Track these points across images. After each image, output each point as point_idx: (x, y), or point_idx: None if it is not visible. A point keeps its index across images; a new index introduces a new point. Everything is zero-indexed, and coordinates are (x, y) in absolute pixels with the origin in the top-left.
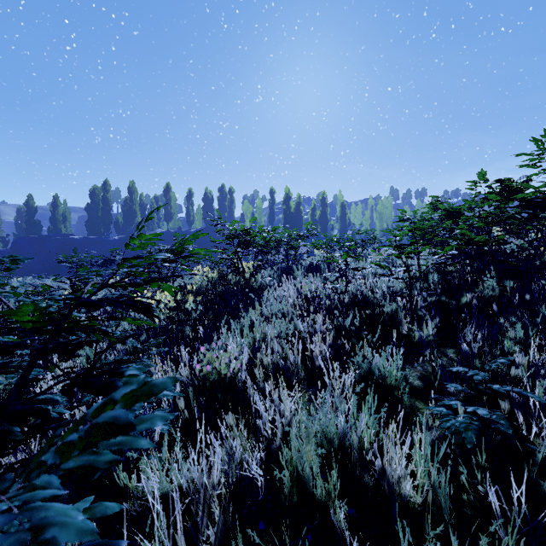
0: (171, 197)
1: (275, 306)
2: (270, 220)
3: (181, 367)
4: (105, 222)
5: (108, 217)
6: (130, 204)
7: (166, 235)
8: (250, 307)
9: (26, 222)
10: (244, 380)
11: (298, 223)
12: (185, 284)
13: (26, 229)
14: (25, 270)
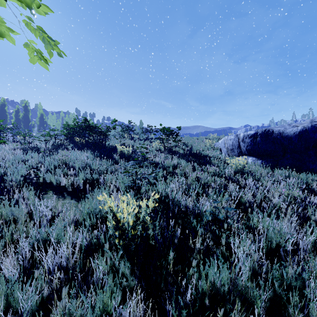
0: None
1: (2, 148)
2: None
3: None
4: None
5: None
6: None
7: None
8: None
9: None
10: None
11: (2, 119)
12: None
13: None
14: None
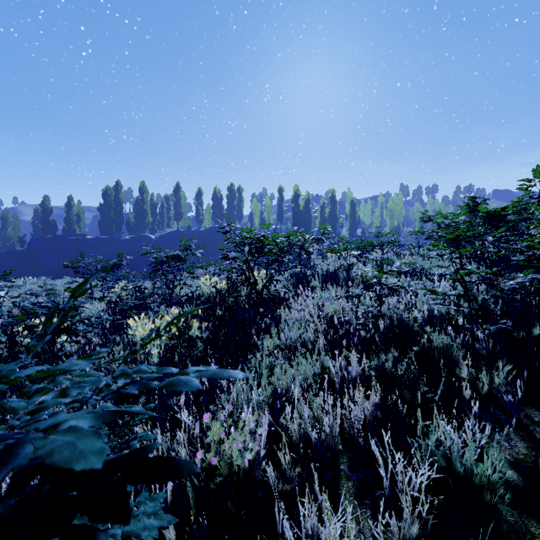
0: (180, 196)
1: (296, 334)
2: (278, 218)
3: (180, 426)
4: (117, 222)
5: (120, 217)
6: (141, 204)
7: (176, 235)
8: (264, 330)
9: (42, 222)
10: (262, 456)
11: (307, 221)
12: (192, 294)
13: (41, 230)
14: (39, 270)
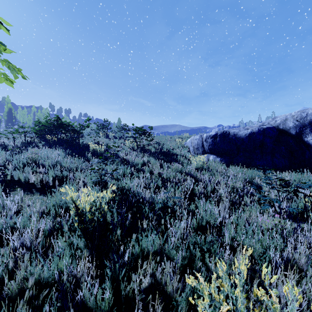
0: None
1: None
2: None
3: None
4: None
5: None
6: None
7: None
8: None
9: None
10: None
11: None
12: None
13: None
14: None
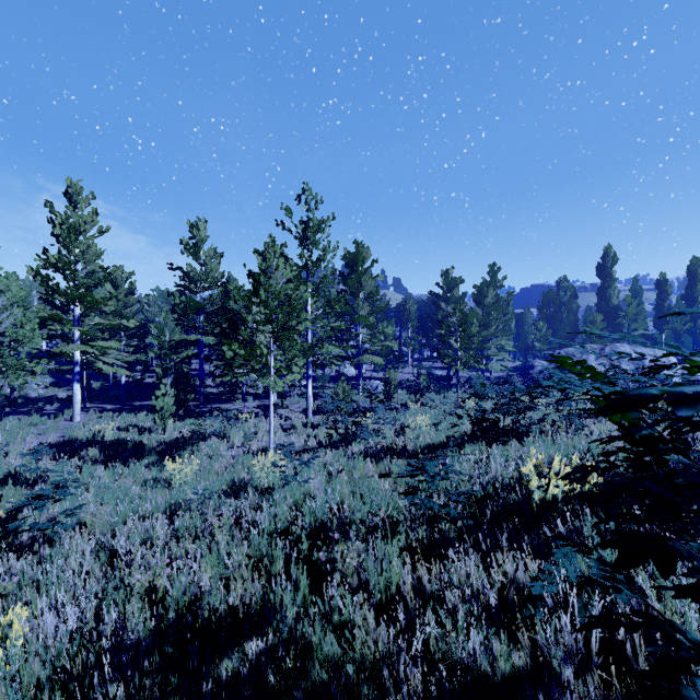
0: None
1: None
2: None
3: None
4: None
5: None
6: None
7: None
8: None
9: None
10: None
11: None
12: None
13: None
14: None
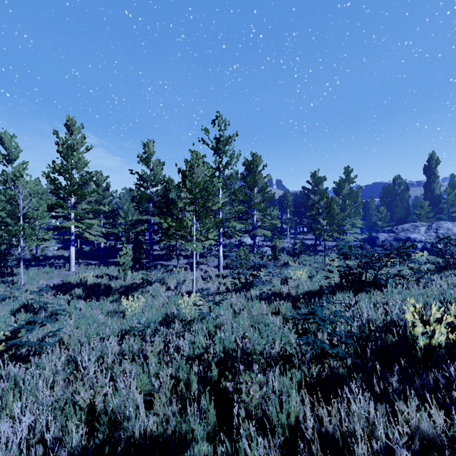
0: None
1: None
2: None
3: None
4: None
5: None
6: None
7: None
8: None
9: None
10: None
11: None
12: None
13: None
14: None
